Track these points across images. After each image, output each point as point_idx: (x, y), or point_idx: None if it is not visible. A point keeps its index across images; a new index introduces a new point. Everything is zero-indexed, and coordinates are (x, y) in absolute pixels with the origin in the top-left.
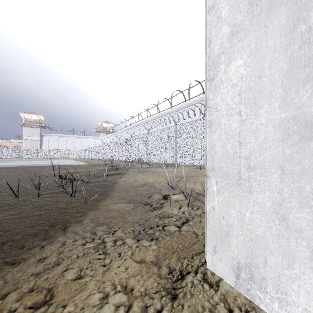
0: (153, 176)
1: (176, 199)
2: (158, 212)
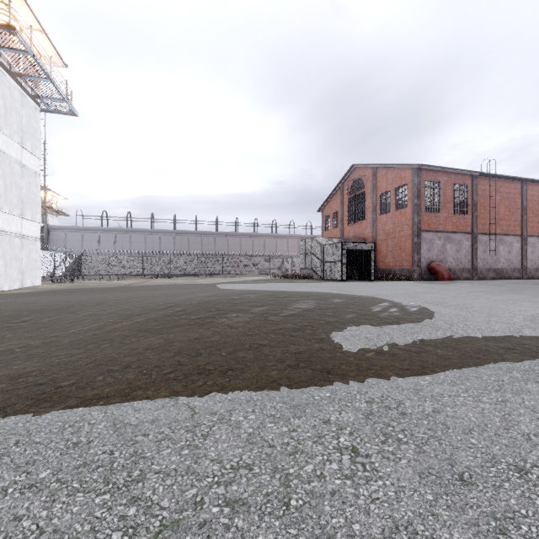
0: None
1: None
2: None
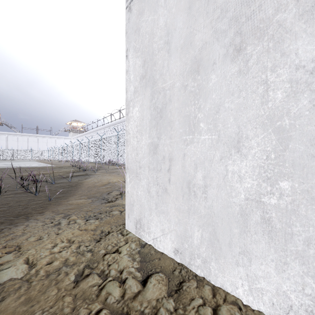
0: (118, 177)
1: None
2: (111, 203)
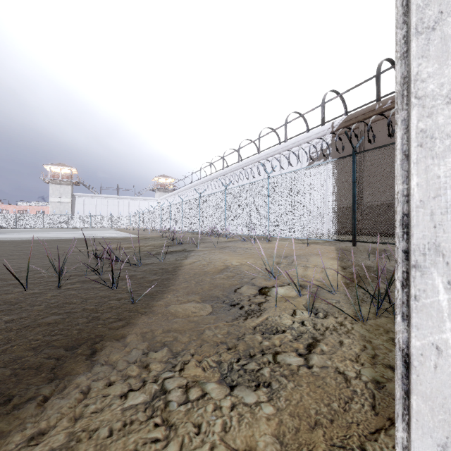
0: (236, 256)
1: (282, 295)
2: (257, 321)
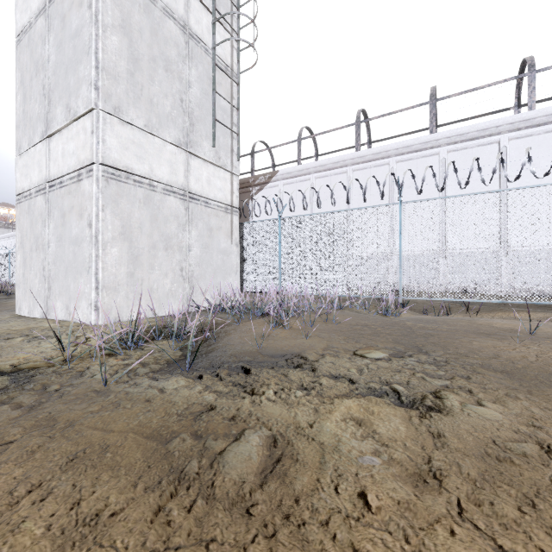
0: None
1: None
2: None
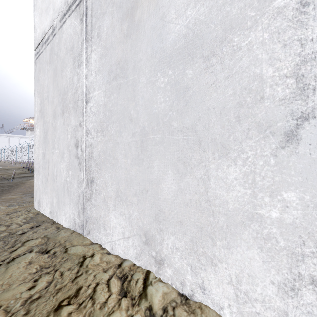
0: None
1: None
2: None
